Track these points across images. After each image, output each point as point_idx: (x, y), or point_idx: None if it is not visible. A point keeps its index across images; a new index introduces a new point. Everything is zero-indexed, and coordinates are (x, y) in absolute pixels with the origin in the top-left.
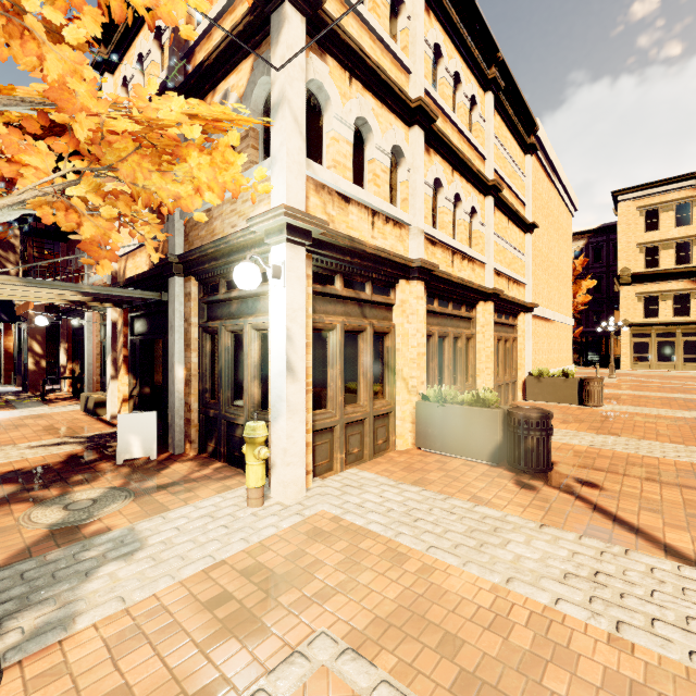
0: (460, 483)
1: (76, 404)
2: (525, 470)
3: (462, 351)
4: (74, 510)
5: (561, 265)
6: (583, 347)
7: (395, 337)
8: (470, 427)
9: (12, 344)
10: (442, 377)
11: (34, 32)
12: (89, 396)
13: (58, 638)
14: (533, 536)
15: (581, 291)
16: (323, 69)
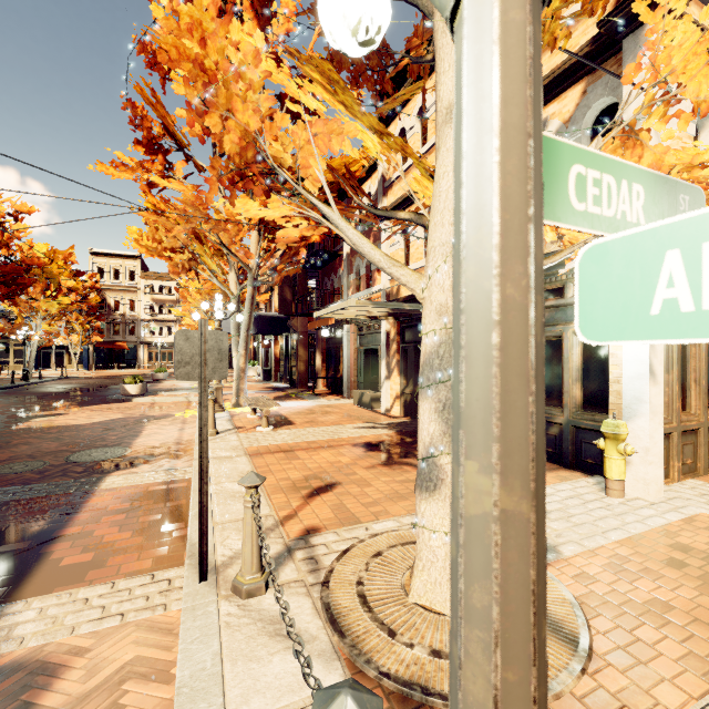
0: None
1: (340, 398)
2: None
3: None
4: None
5: None
6: None
7: None
8: None
9: (278, 351)
10: None
11: (642, 141)
12: (364, 392)
13: (559, 557)
14: None
15: None
16: None
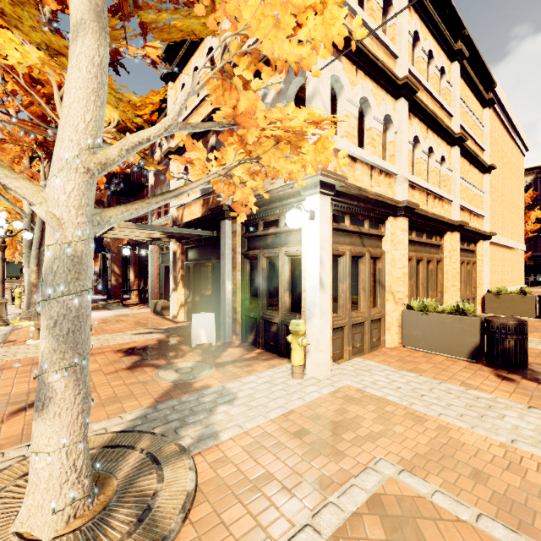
0: (448, 373)
1: (144, 307)
2: (503, 366)
3: (433, 272)
4: (183, 373)
5: (514, 199)
6: (531, 269)
7: (385, 261)
8: (451, 331)
9: (98, 267)
10: (417, 292)
11: (236, 86)
12: (157, 302)
13: (214, 443)
14: (524, 414)
15: (529, 221)
16: (339, 66)
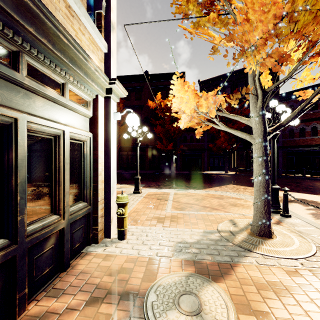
0: None
1: None
2: None
3: None
4: (195, 294)
5: None
6: None
7: None
8: None
9: None
10: None
11: None
12: None
13: (207, 230)
14: None
15: None
16: None
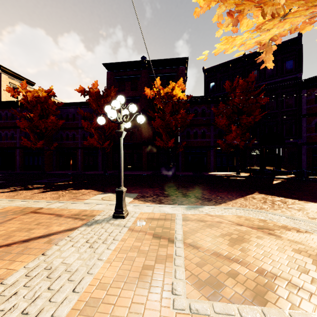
0: None
1: None
2: None
3: None
4: None
5: None
6: None
7: None
8: None
9: None
10: None
11: None
12: None
13: None
14: (57, 256)
15: None
16: None
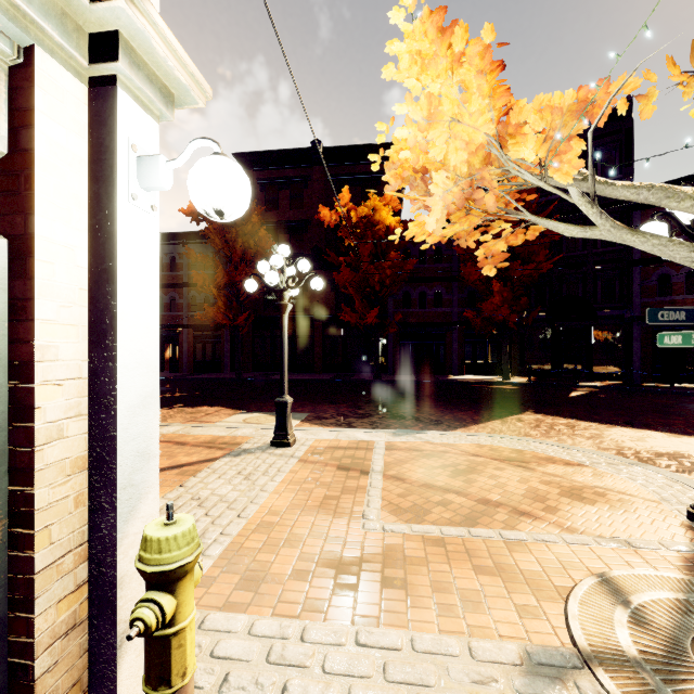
0: None
1: None
2: None
3: None
4: None
5: None
6: None
7: None
8: None
9: None
10: None
11: None
12: None
13: (533, 646)
14: (202, 488)
15: None
16: None
